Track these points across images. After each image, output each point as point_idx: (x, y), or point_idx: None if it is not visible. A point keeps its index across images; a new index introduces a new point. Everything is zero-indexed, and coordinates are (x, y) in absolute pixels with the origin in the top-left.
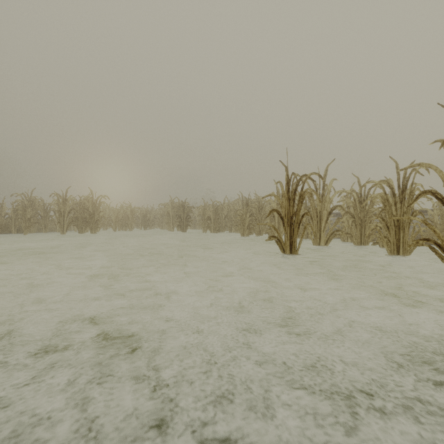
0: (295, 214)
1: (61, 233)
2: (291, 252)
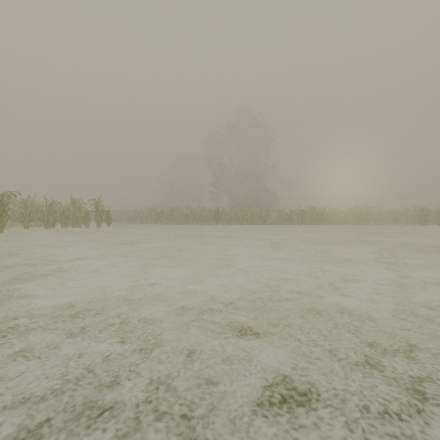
0: None
1: (353, 224)
2: None
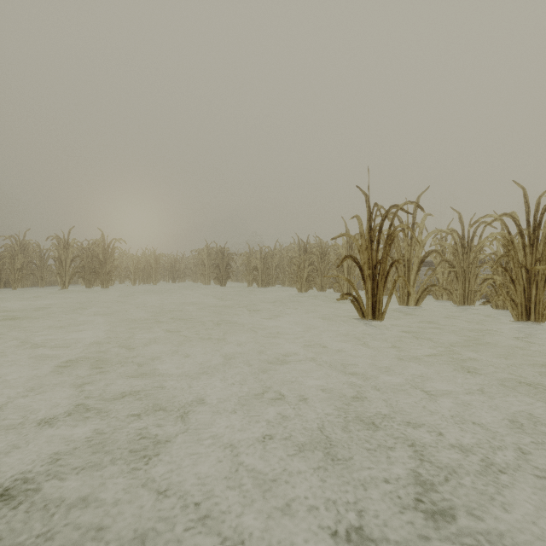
0: (381, 261)
1: (61, 288)
2: (373, 316)
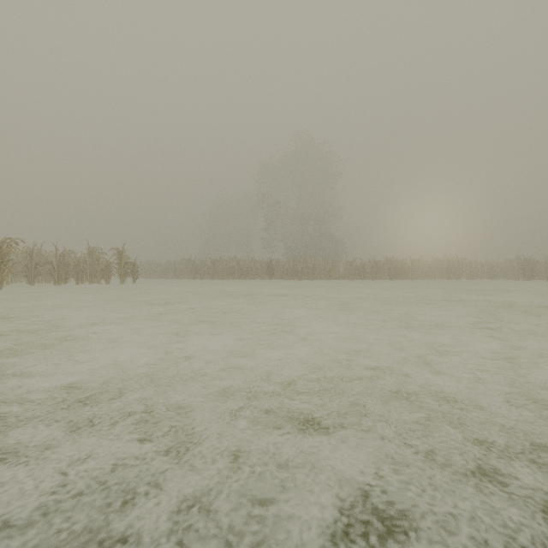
0: None
1: (441, 279)
2: None
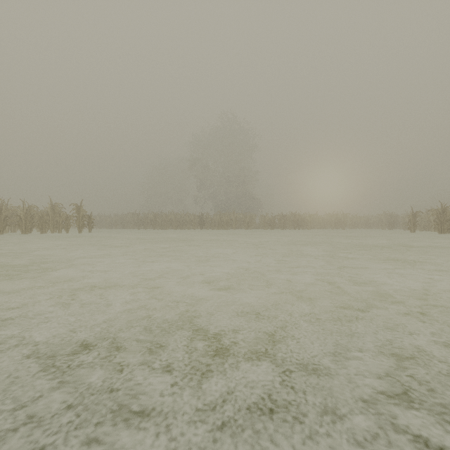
0: (414, 222)
1: (331, 229)
2: (413, 232)
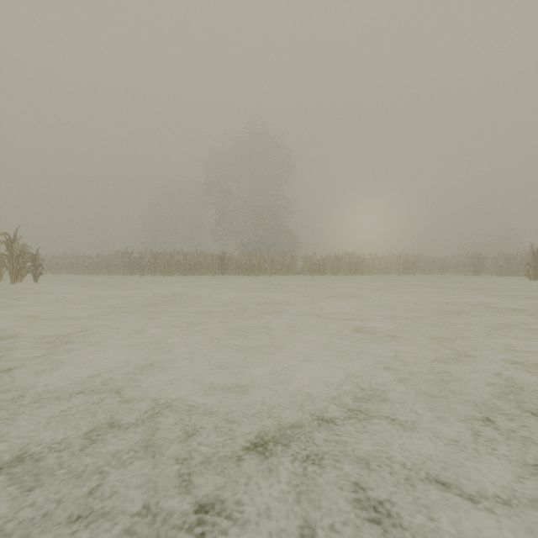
0: (536, 266)
1: (398, 275)
2: (534, 280)
